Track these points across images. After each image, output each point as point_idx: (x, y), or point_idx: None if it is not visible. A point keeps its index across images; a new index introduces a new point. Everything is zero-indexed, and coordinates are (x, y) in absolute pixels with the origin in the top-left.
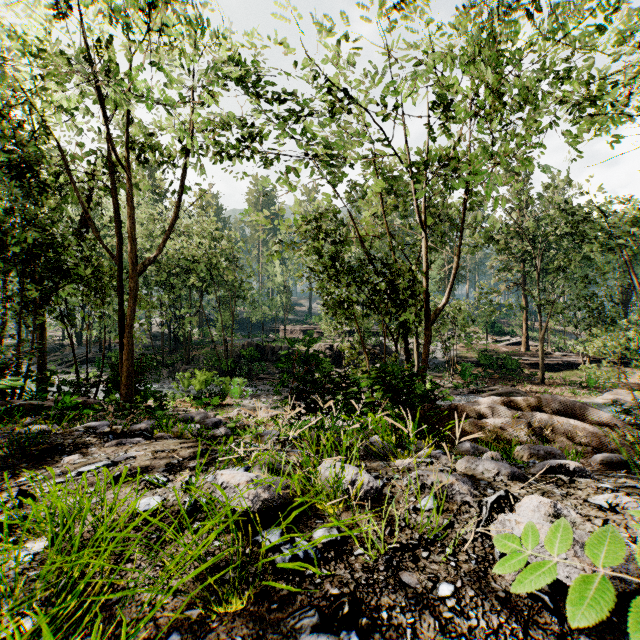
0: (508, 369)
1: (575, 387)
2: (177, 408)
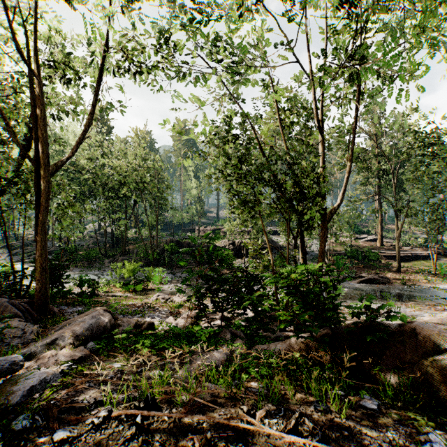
0: (369, 260)
1: (425, 274)
2: (107, 293)
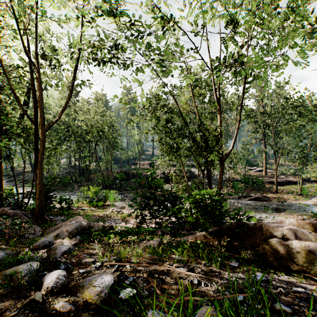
0: (257, 184)
1: (294, 194)
2: (78, 208)
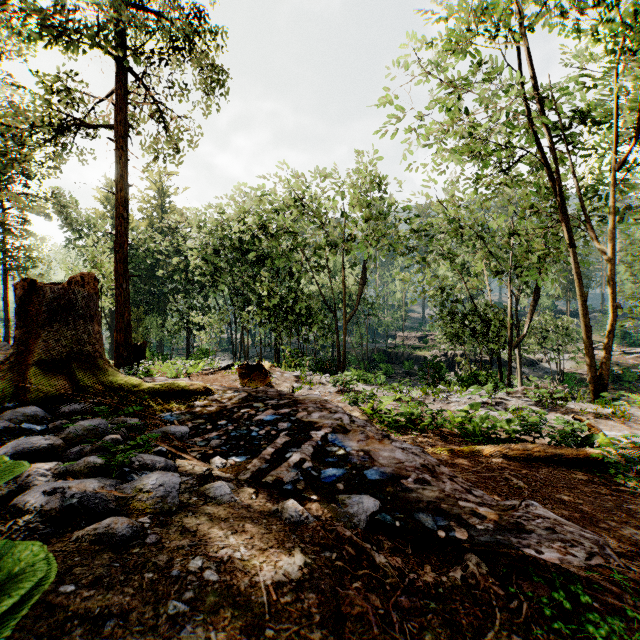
0: (628, 381)
1: None
2: None
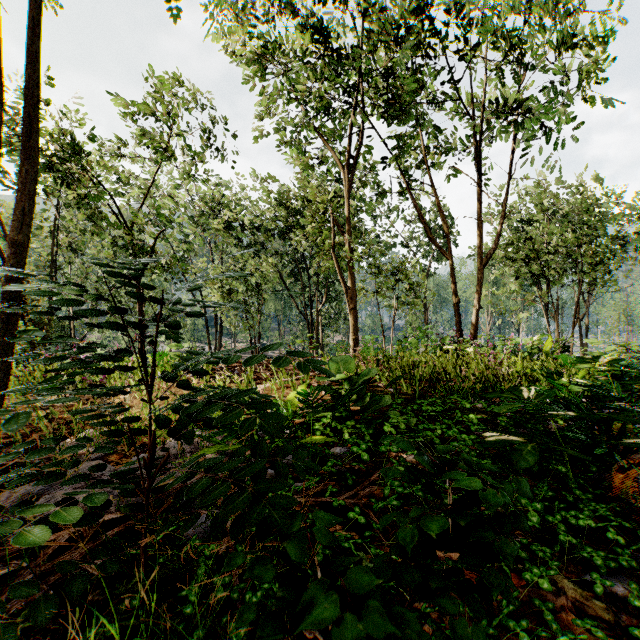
0: None
1: None
2: None
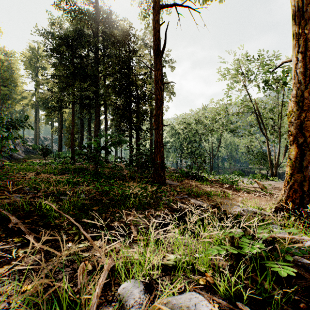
0: None
1: None
2: None
